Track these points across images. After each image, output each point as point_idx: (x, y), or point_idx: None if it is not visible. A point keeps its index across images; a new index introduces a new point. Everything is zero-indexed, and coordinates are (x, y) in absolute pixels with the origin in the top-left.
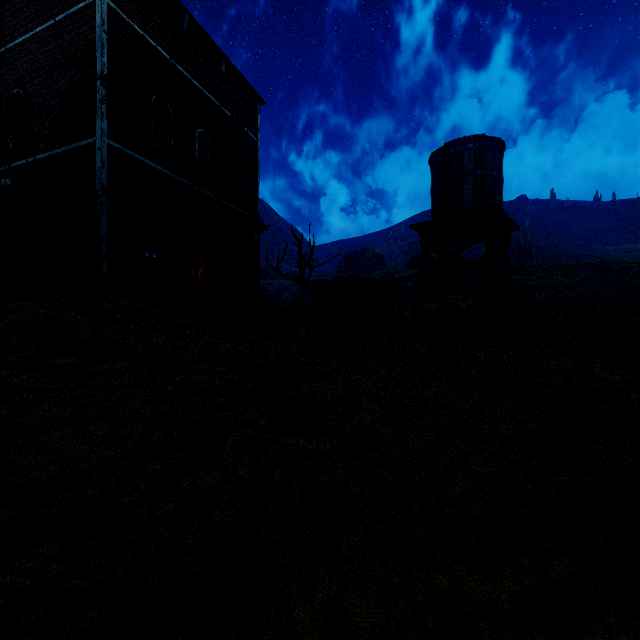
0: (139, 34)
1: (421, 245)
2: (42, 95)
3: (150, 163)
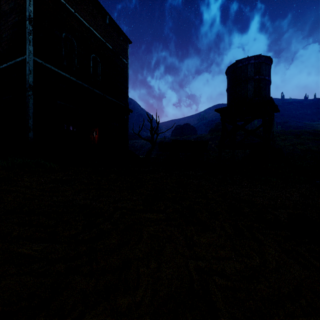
0: None
1: (221, 121)
2: None
3: (62, 73)
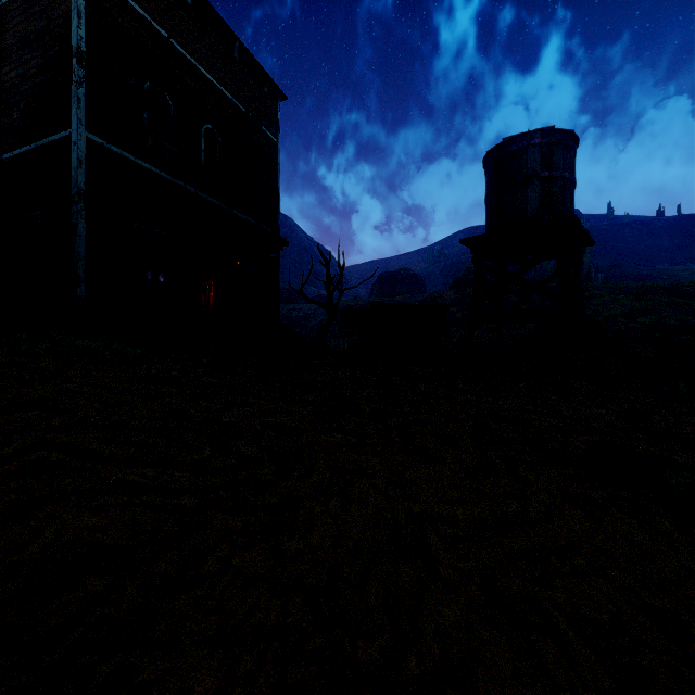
0: (128, 4)
1: (474, 264)
2: (10, 80)
3: (143, 164)
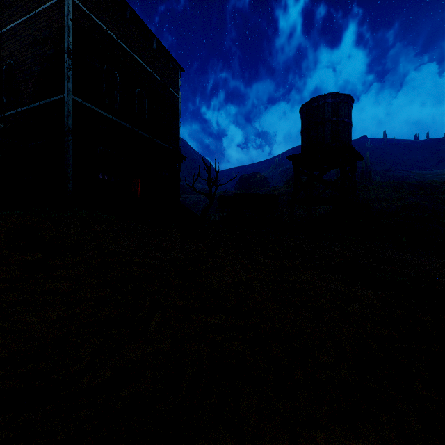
0: (95, 21)
1: (294, 170)
2: (26, 64)
3: (103, 112)
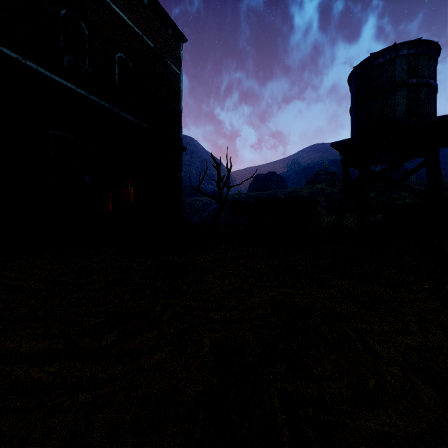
0: None
1: (342, 163)
2: None
3: (59, 80)
